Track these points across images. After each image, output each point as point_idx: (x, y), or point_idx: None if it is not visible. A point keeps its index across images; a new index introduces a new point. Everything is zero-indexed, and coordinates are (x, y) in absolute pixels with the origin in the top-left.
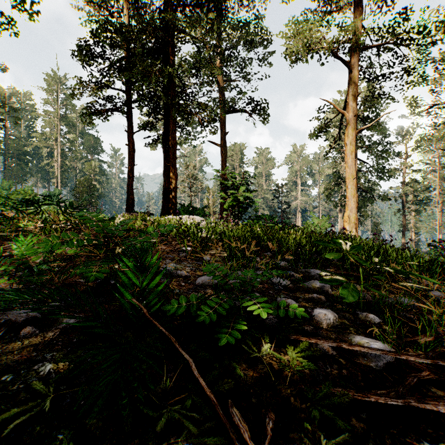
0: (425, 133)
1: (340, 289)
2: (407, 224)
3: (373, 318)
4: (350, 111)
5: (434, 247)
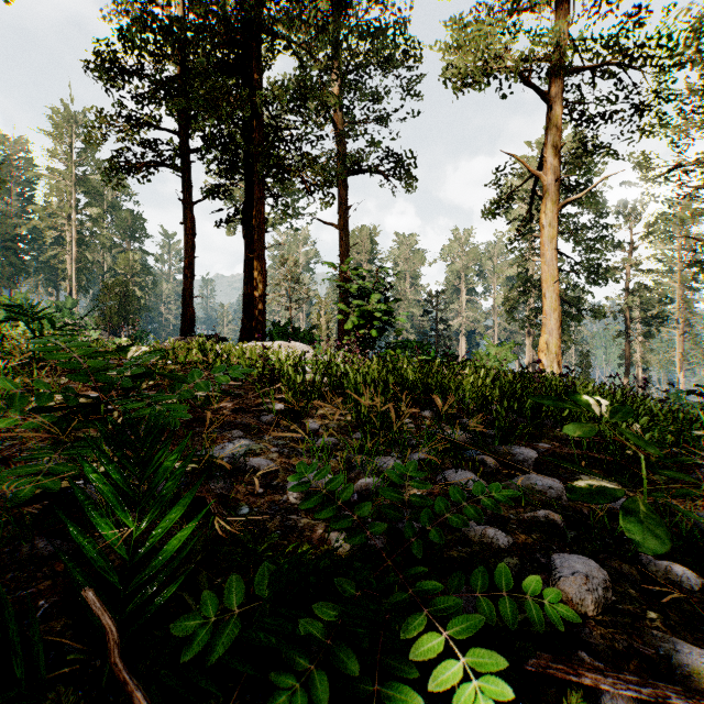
0: (663, 211)
1: (621, 518)
2: (631, 354)
3: (684, 575)
4: (548, 172)
5: (699, 395)
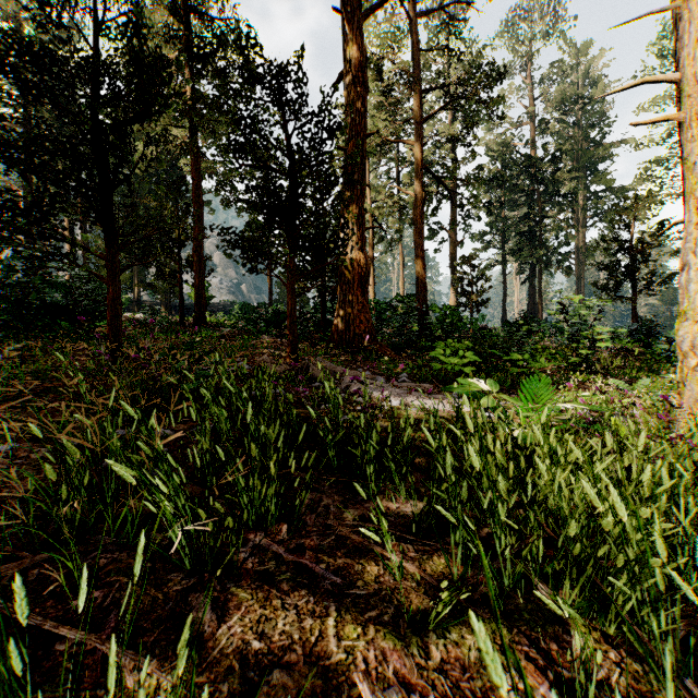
0: None
1: None
2: None
3: None
4: None
5: None
